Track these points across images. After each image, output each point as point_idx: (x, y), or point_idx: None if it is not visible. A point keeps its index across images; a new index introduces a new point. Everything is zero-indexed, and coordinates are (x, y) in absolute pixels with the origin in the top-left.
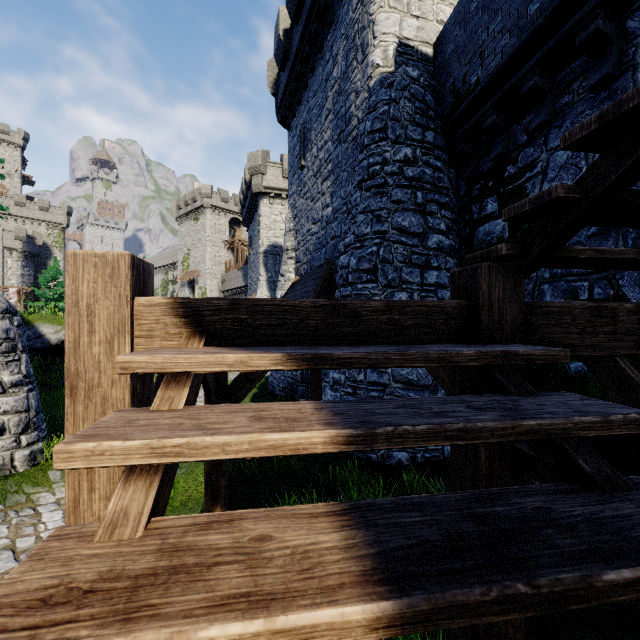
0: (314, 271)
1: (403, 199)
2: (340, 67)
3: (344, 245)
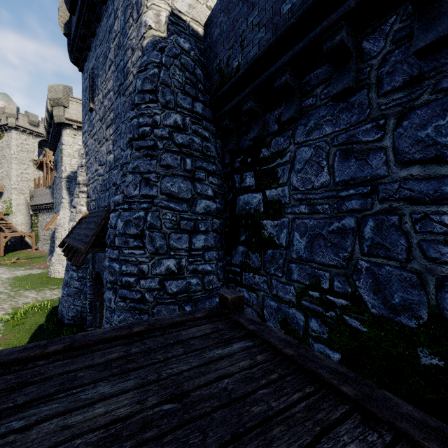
0: (98, 212)
1: (172, 164)
2: (120, 21)
3: (114, 202)
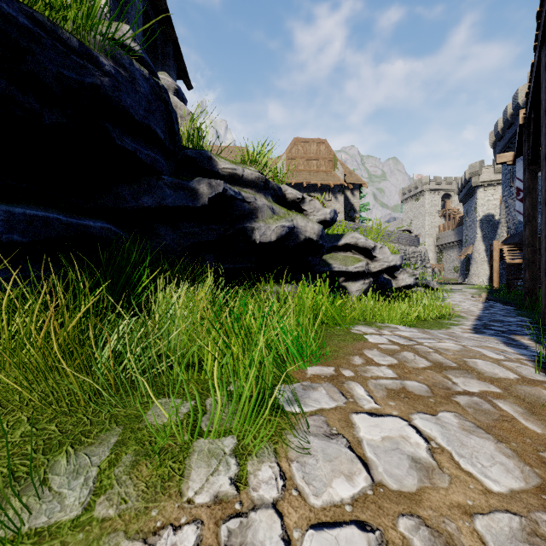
0: (518, 233)
1: None
2: None
3: None
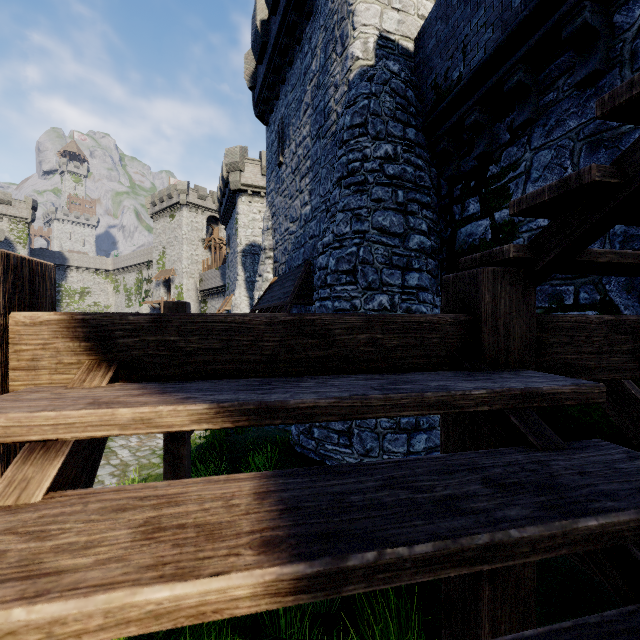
0: (292, 271)
1: (384, 198)
2: (319, 60)
3: (323, 245)
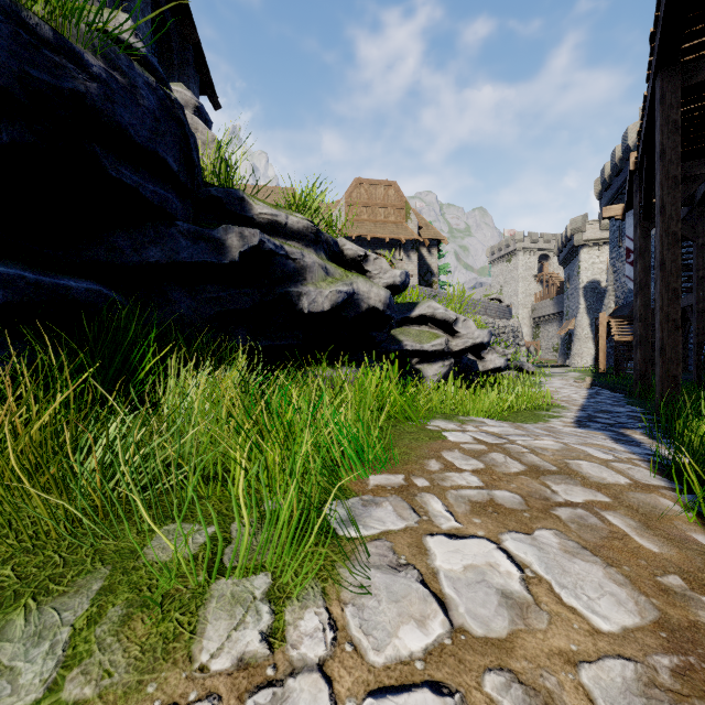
0: (628, 304)
1: None
2: None
3: None
